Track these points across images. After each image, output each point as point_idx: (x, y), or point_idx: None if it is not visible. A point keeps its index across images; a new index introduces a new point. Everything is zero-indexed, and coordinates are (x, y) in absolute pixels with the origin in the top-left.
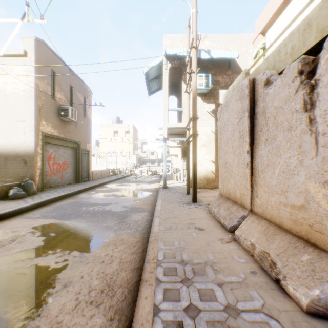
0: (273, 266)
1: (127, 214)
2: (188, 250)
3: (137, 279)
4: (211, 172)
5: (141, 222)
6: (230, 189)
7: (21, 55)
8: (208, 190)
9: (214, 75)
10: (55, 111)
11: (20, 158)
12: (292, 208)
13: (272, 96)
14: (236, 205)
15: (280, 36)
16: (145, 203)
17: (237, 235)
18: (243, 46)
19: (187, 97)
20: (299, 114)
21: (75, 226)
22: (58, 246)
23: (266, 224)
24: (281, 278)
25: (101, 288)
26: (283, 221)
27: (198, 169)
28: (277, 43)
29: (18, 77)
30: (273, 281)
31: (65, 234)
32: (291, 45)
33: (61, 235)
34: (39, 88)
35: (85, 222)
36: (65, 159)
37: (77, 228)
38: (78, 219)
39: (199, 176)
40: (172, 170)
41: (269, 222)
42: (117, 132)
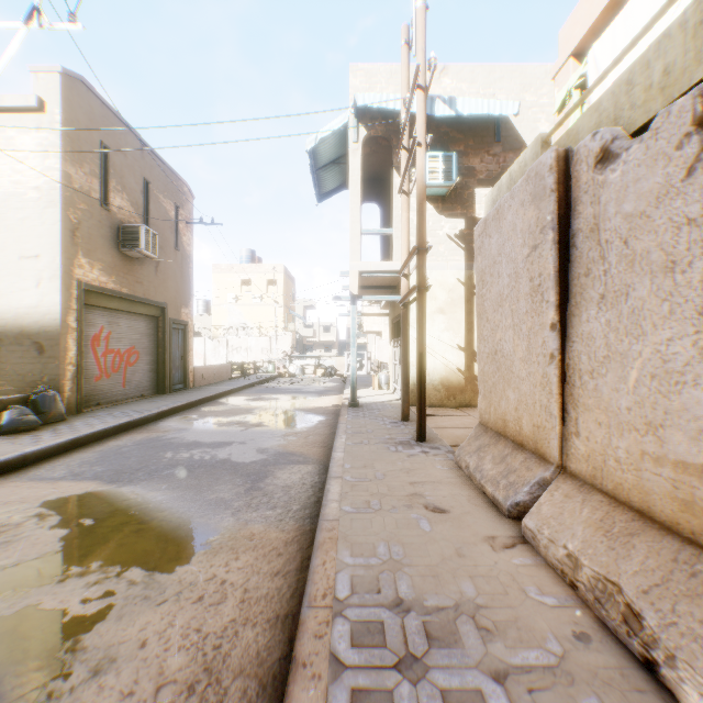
0: (633, 621)
1: (268, 469)
2: (412, 570)
3: (283, 649)
4: (458, 372)
5: (299, 490)
6: (506, 414)
7: (30, 108)
8: (450, 411)
9: (463, 155)
10: (108, 236)
11: (29, 340)
12: (680, 470)
13: (619, 189)
14: (521, 451)
15: (631, 47)
16: (308, 441)
17: (529, 528)
18: (527, 90)
19: (404, 202)
20: (699, 228)
21: (144, 499)
22: (95, 555)
23: (604, 505)
24: (659, 659)
25: (190, 679)
26: (653, 500)
27: (428, 364)
28: (615, 72)
29: (24, 158)
30: (637, 665)
31: (117, 521)
32: (663, 66)
33: (108, 524)
34: (72, 184)
35: (169, 489)
36: (133, 341)
37: (146, 506)
38: (152, 481)
39: (430, 379)
40: (369, 366)
41: (613, 501)
42: (249, 283)
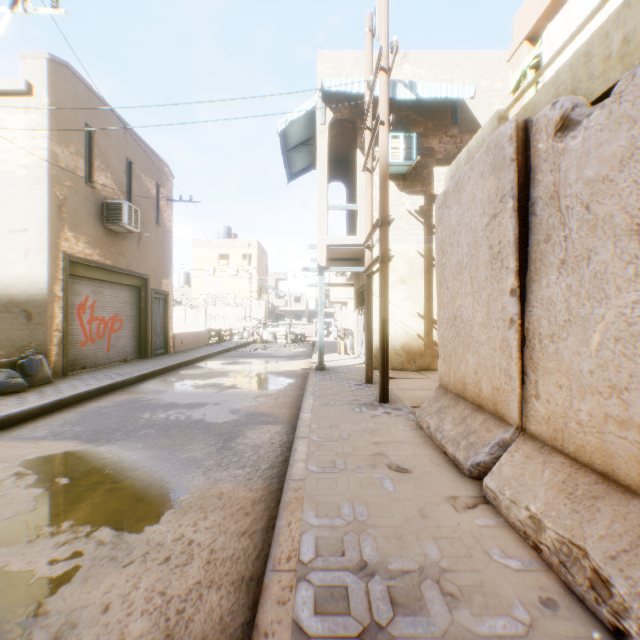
0: (601, 587)
1: (239, 429)
2: (376, 531)
3: (247, 613)
4: (418, 338)
5: (268, 449)
6: (466, 377)
7: (19, 91)
8: (410, 374)
9: (423, 136)
10: (93, 212)
11: (18, 308)
12: None
13: (580, 155)
14: (480, 413)
15: (588, 20)
16: (278, 403)
17: (491, 489)
18: (482, 76)
19: (368, 179)
20: None
21: (119, 459)
22: (67, 514)
23: (565, 467)
24: (632, 630)
25: None
26: (617, 463)
27: (390, 330)
28: (569, 51)
29: (13, 139)
30: (608, 635)
31: (91, 480)
32: (622, 35)
33: (82, 483)
34: (59, 163)
35: (144, 448)
36: (117, 309)
37: (121, 465)
38: (128, 441)
39: (392, 344)
40: (336, 333)
41: (574, 463)
42: (226, 257)
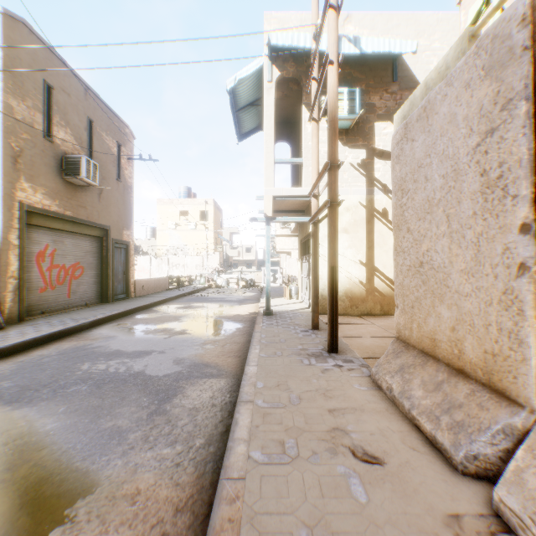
0: None
1: (179, 385)
2: None
3: None
4: (360, 284)
5: (206, 414)
6: (436, 333)
7: None
8: (354, 319)
9: (365, 93)
10: (52, 165)
11: None
12: None
13: None
14: (462, 380)
15: None
16: (225, 350)
17: (510, 508)
18: (421, 36)
19: (314, 128)
20: None
21: (30, 429)
22: None
23: None
24: None
25: None
26: None
27: None
28: None
29: None
30: None
31: None
32: None
33: None
34: (14, 115)
35: (66, 412)
36: (78, 258)
37: (28, 440)
38: (53, 401)
39: None
40: (281, 279)
41: None
42: (187, 213)
